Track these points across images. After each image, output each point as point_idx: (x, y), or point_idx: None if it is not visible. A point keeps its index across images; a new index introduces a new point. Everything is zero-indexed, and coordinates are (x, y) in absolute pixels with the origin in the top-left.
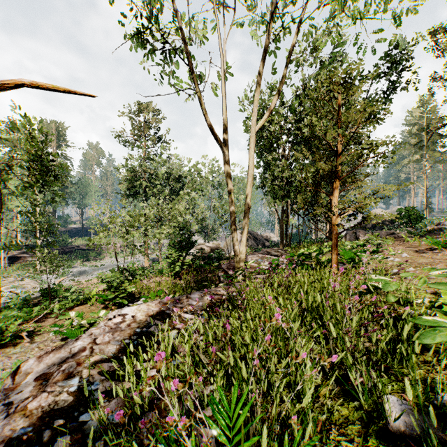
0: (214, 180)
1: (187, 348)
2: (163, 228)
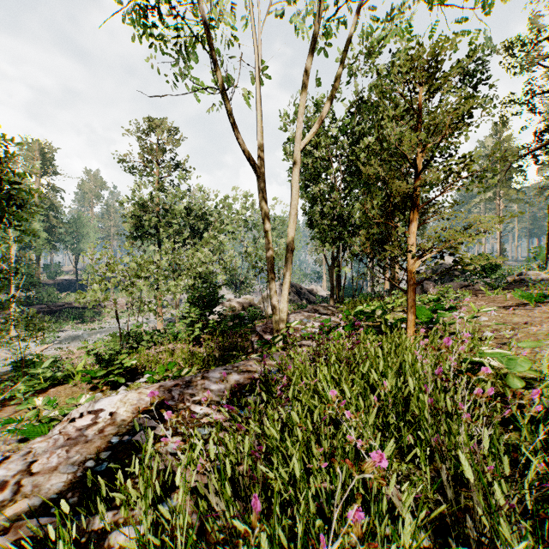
0: (247, 219)
1: (181, 497)
2: (180, 279)
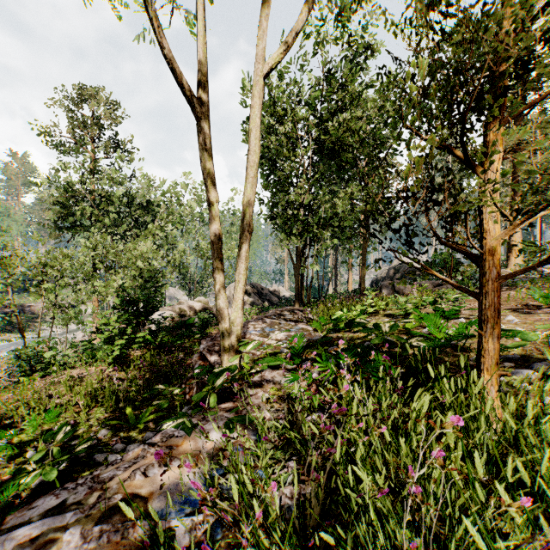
0: (203, 212)
1: None
2: (112, 278)
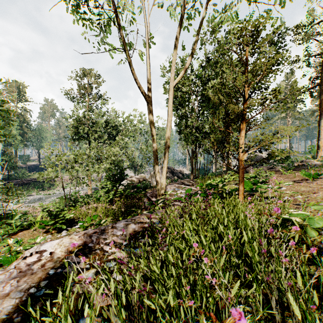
0: (142, 129)
1: None
2: (101, 164)
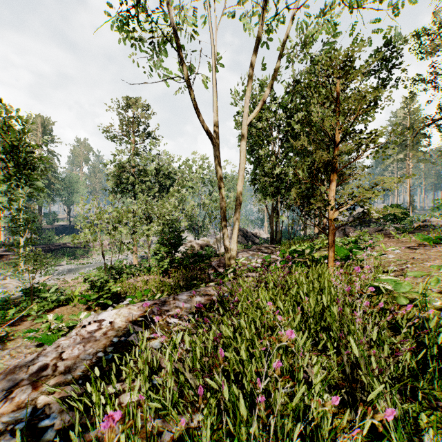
0: (204, 177)
1: (169, 369)
2: (151, 224)
